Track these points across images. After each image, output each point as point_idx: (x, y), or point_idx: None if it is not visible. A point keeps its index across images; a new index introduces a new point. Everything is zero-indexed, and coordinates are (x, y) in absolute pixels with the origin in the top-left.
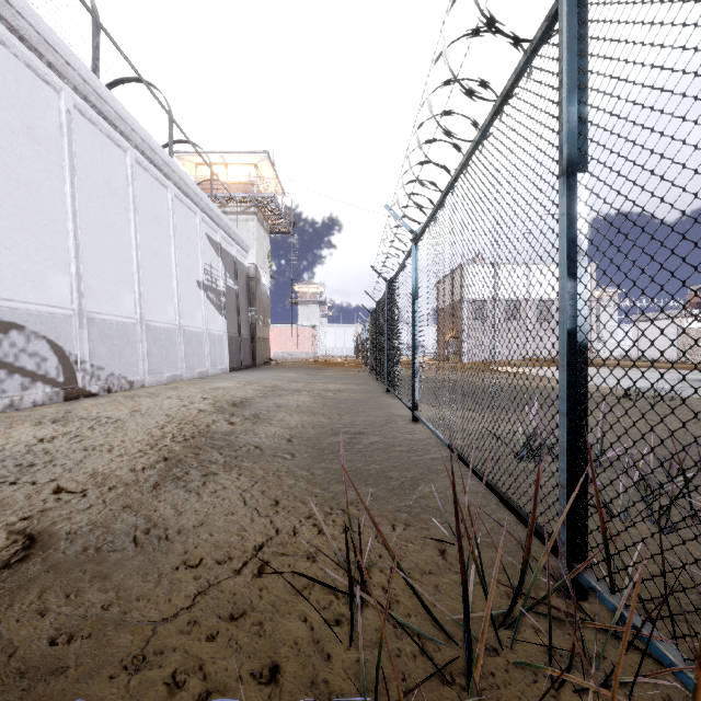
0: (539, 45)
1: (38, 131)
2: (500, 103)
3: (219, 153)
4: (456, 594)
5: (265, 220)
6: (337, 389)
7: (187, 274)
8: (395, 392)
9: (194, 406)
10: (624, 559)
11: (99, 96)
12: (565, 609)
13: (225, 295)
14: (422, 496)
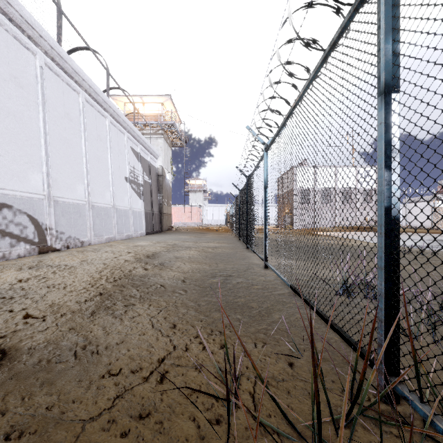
0: (359, 5)
1: (22, 80)
2: (328, 50)
3: (139, 96)
4: (302, 398)
5: (168, 138)
6: (215, 246)
7: (119, 172)
8: (252, 248)
9: (122, 258)
10: (421, 370)
11: (61, 58)
12: (384, 411)
13: (142, 186)
14: (273, 321)
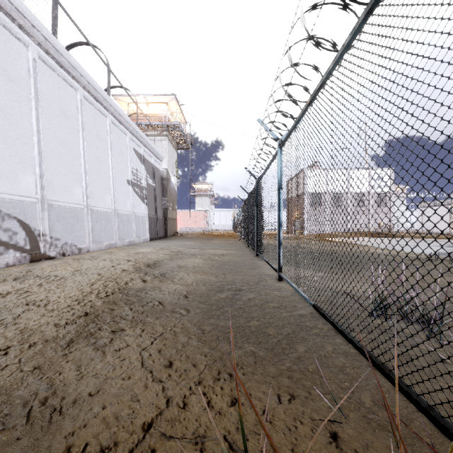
0: None
1: (12, 73)
2: None
3: (143, 96)
4: None
5: (173, 140)
6: (222, 253)
7: (120, 175)
8: (263, 257)
9: (120, 267)
10: None
11: (56, 51)
12: None
13: (146, 189)
14: (298, 357)
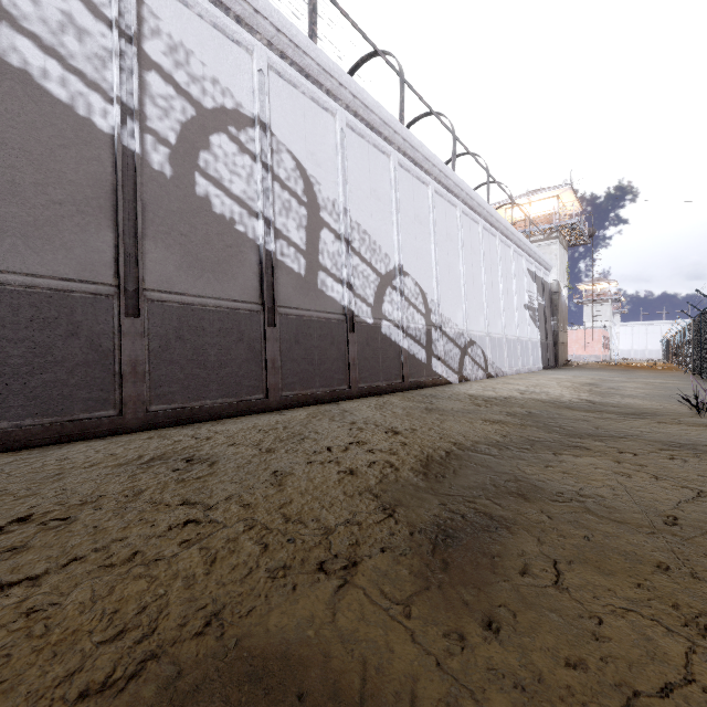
0: None
1: (474, 248)
2: None
3: (526, 197)
4: None
5: (564, 239)
6: (660, 382)
7: (519, 301)
8: None
9: (564, 384)
10: None
11: (491, 216)
12: None
13: (537, 310)
14: None
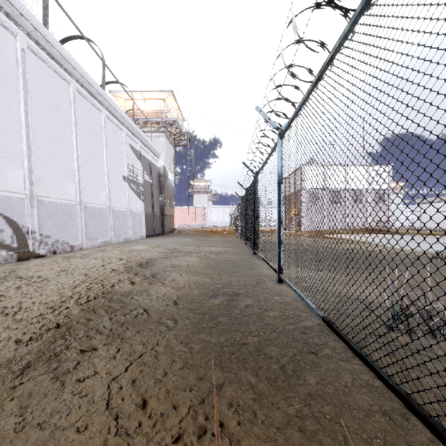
0: None
1: None
2: None
3: (140, 92)
4: None
5: (171, 137)
6: (218, 251)
7: (116, 171)
8: (261, 255)
9: (110, 266)
10: None
11: (47, 42)
12: None
13: (143, 186)
14: (309, 392)
